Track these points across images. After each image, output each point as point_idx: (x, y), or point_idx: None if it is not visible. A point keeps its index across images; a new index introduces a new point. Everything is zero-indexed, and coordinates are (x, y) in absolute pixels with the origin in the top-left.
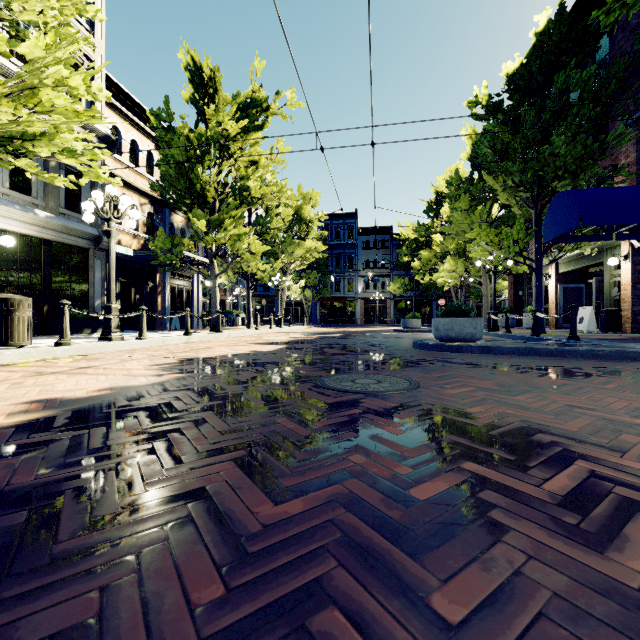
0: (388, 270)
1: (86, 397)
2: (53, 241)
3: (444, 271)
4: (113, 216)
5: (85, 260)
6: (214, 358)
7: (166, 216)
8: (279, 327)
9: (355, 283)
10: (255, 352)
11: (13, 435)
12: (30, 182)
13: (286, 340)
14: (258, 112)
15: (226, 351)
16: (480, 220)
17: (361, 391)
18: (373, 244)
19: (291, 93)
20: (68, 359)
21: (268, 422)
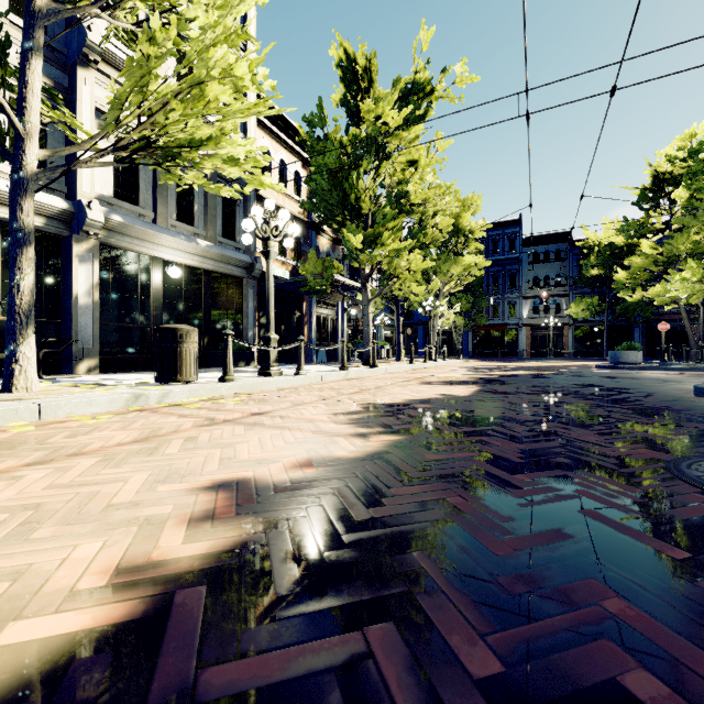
0: (565, 288)
1: (289, 482)
2: (212, 271)
3: (681, 281)
4: (271, 234)
5: (239, 290)
6: (406, 405)
7: (312, 239)
8: (433, 361)
9: (518, 306)
10: (450, 397)
11: (206, 622)
12: (193, 212)
13: (464, 378)
14: (419, 99)
15: (408, 394)
16: None
17: None
18: (543, 256)
19: (461, 66)
20: (234, 399)
21: None
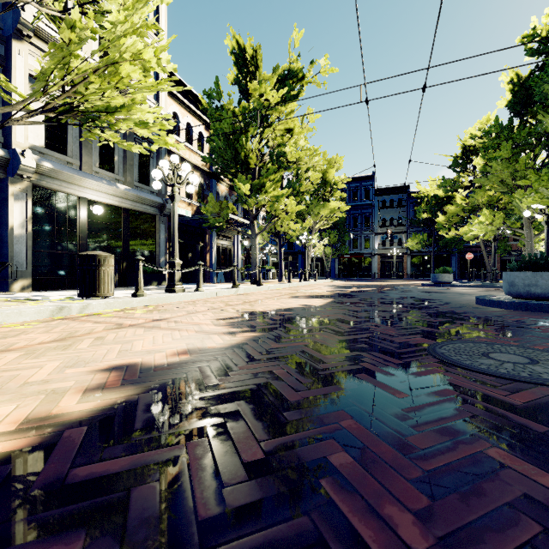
0: (404, 227)
1: (166, 364)
2: (130, 209)
3: (479, 224)
4: (176, 182)
5: (153, 224)
6: (273, 312)
7: (213, 186)
8: (307, 281)
9: (372, 240)
10: (308, 306)
11: (82, 445)
12: (113, 162)
13: (324, 293)
14: (294, 82)
15: (278, 304)
16: (525, 168)
17: (537, 380)
18: (389, 203)
19: (325, 60)
20: (142, 310)
21: (476, 457)
